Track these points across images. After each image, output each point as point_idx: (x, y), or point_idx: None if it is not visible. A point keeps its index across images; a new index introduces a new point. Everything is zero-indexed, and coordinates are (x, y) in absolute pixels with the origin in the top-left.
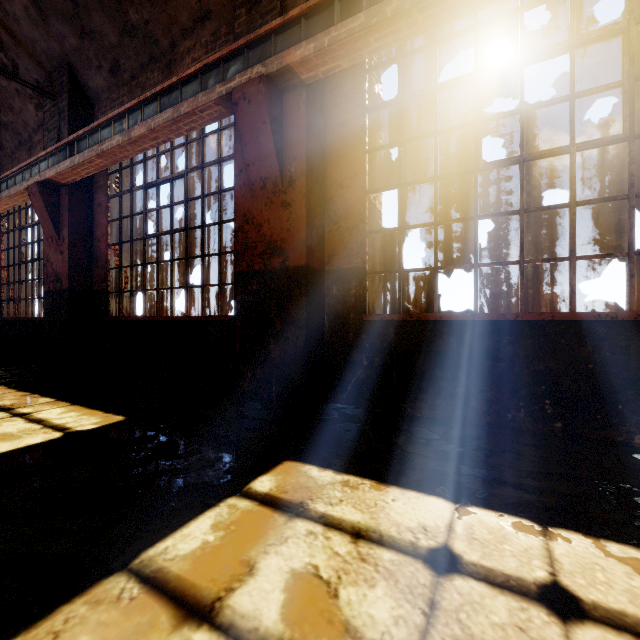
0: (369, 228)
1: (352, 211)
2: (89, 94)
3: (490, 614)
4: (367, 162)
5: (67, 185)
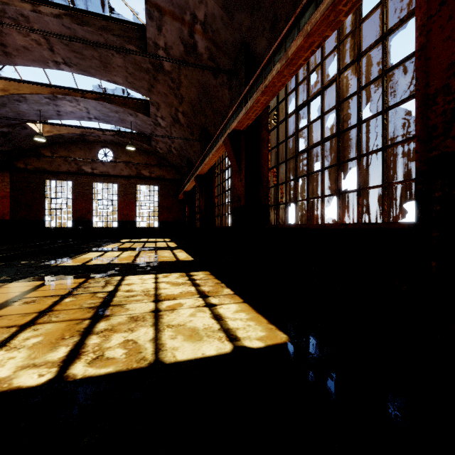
0: None
1: None
2: (256, 60)
3: None
4: None
5: (243, 131)
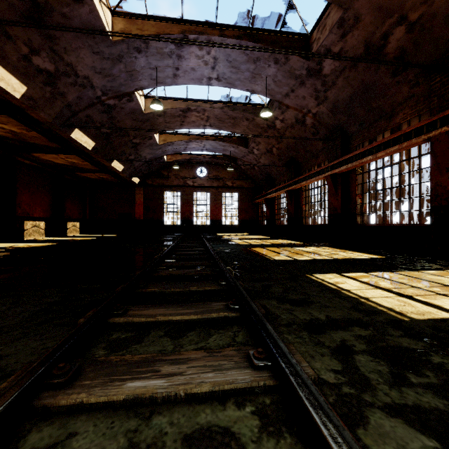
0: None
1: None
2: (347, 134)
3: None
4: None
5: (340, 173)
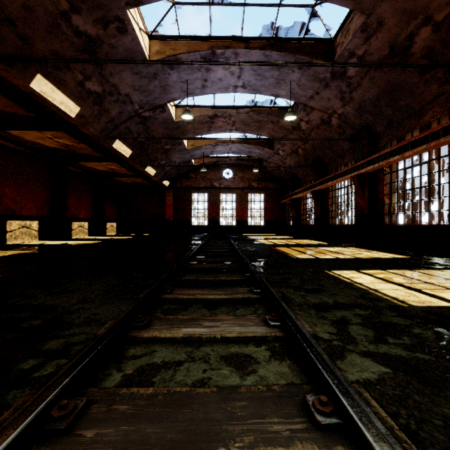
0: None
1: None
2: (375, 134)
3: None
4: None
5: (366, 173)
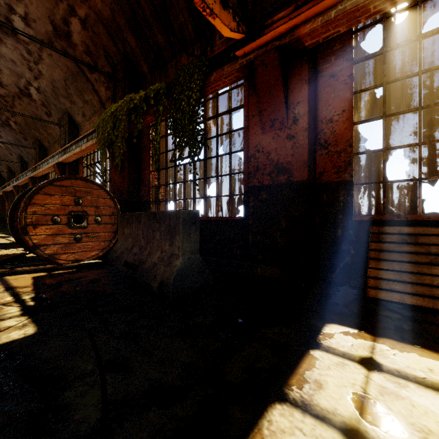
0: None
1: None
2: (26, 161)
3: (2, 240)
4: None
5: (20, 186)
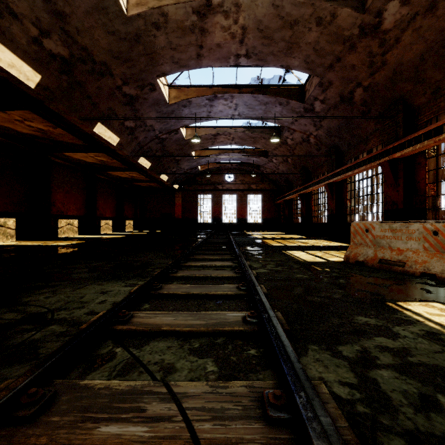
0: (428, 195)
1: (421, 190)
2: (341, 152)
3: None
4: (427, 175)
5: (335, 182)
